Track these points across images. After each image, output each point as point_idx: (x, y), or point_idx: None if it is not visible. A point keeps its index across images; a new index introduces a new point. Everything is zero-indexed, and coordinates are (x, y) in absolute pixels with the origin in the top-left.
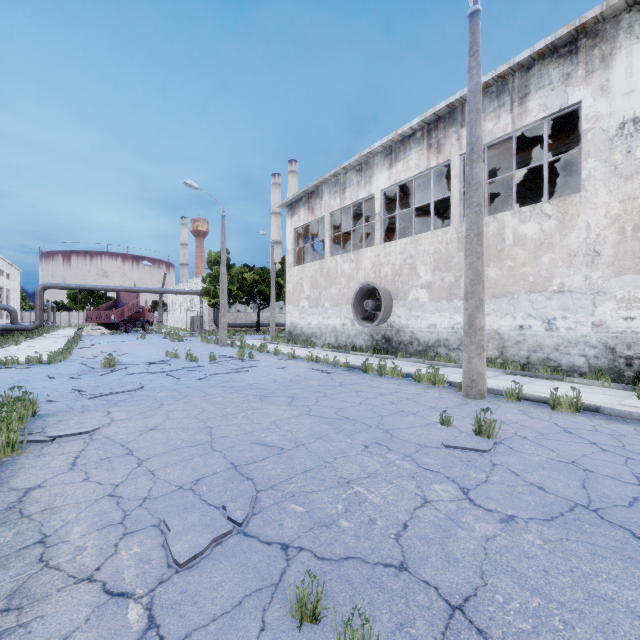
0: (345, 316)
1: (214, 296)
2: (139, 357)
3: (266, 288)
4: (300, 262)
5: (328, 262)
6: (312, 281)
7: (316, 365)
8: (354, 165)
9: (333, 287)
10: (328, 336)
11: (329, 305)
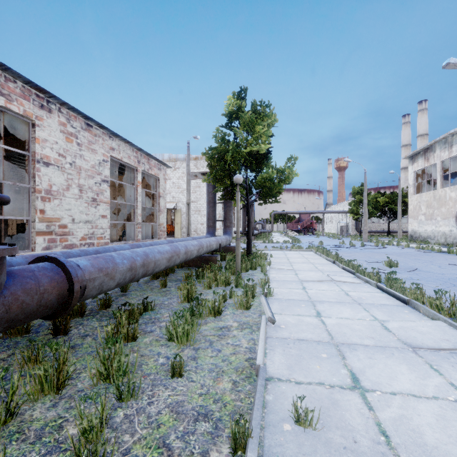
0: (452, 225)
1: (356, 213)
2: (327, 243)
3: (394, 206)
4: (419, 191)
5: (439, 192)
6: (427, 204)
7: (420, 250)
8: None
9: (443, 207)
10: (439, 238)
11: (440, 218)
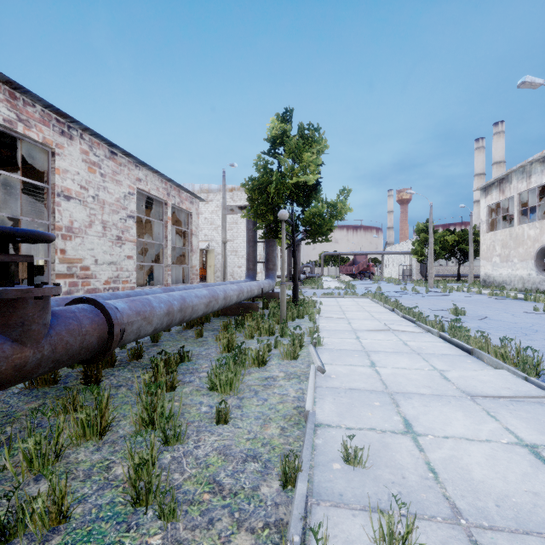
0: (530, 268)
1: (421, 255)
2: (386, 290)
3: (466, 246)
4: (494, 228)
5: (516, 229)
6: (502, 243)
7: (493, 296)
8: (538, 158)
9: (520, 247)
10: (516, 283)
11: (517, 260)
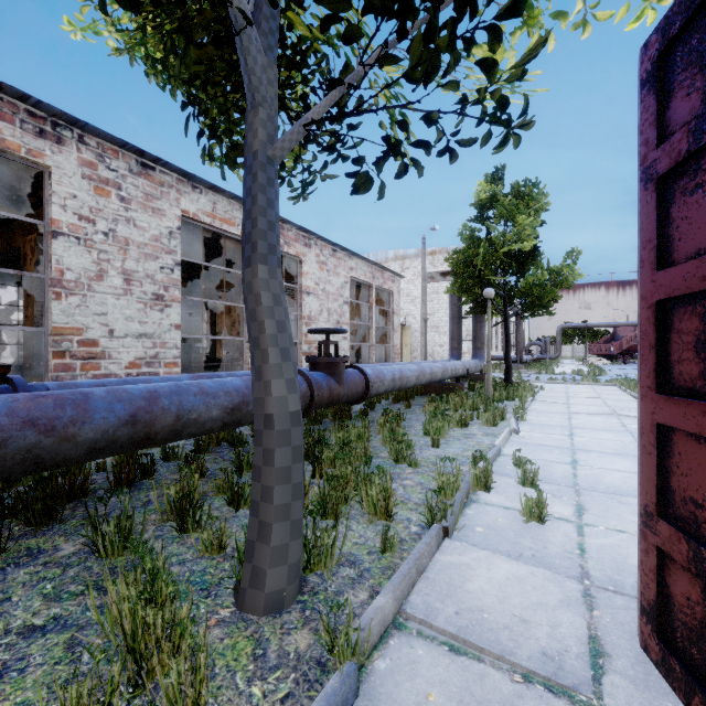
0: None
1: None
2: None
3: None
4: None
5: None
6: None
7: None
8: None
9: None
10: None
11: None
